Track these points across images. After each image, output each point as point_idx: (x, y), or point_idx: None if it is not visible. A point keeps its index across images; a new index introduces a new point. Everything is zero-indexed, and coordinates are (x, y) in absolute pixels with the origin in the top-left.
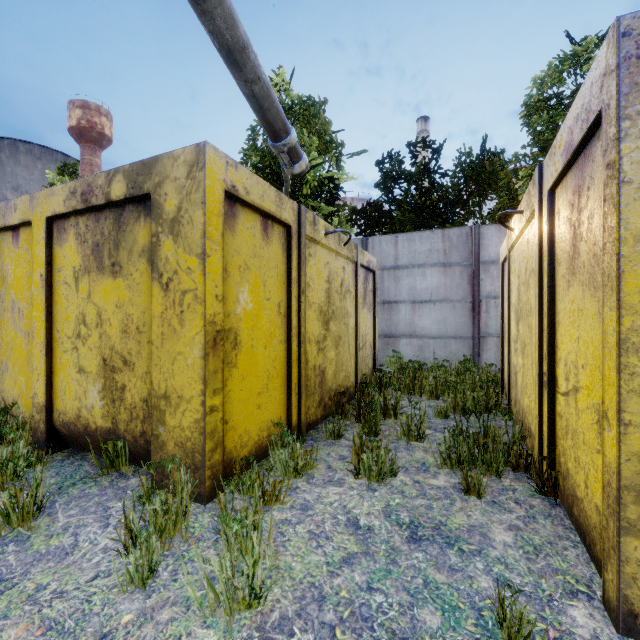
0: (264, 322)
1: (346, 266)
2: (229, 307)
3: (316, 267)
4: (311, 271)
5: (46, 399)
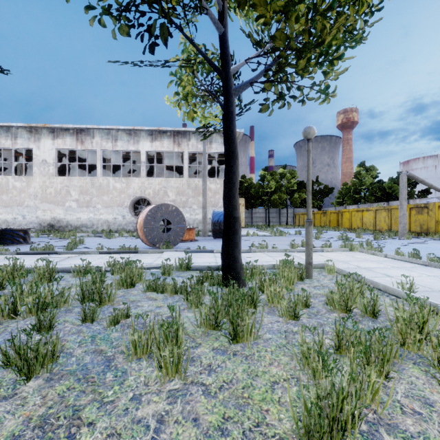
0: None
1: None
2: (438, 218)
3: None
4: None
5: (409, 229)
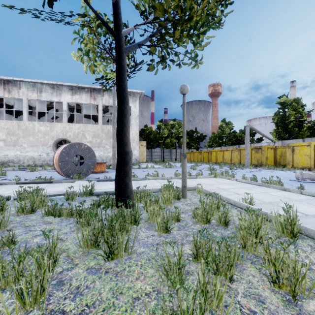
0: (271, 157)
1: (286, 149)
2: (267, 155)
3: (278, 151)
4: (277, 151)
5: (251, 163)
